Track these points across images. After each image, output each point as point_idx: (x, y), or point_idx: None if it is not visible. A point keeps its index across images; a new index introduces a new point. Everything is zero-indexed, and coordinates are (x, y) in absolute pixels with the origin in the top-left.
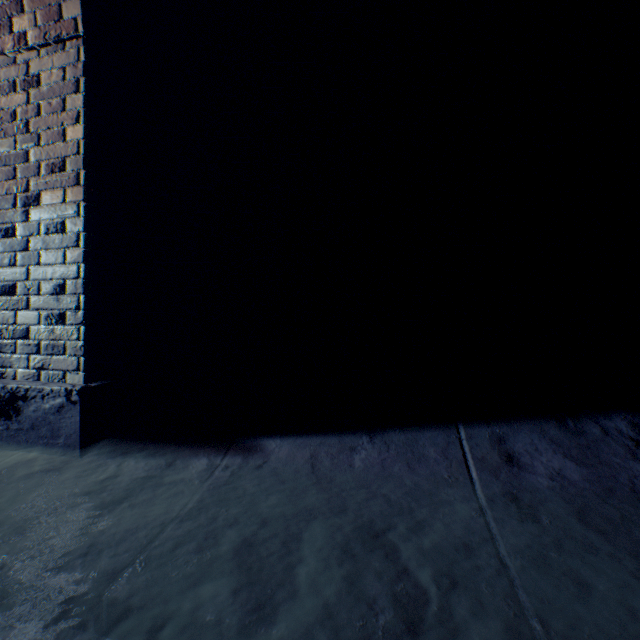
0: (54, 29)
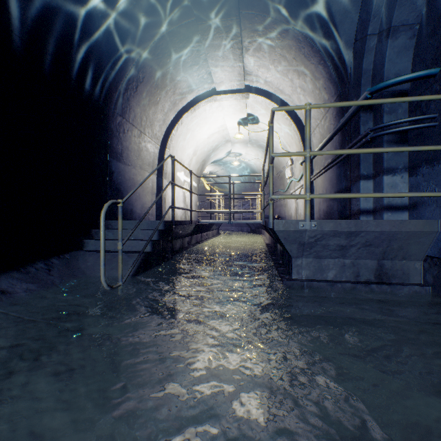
0: None
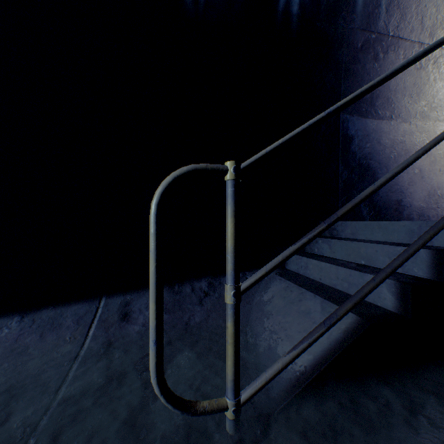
0: None
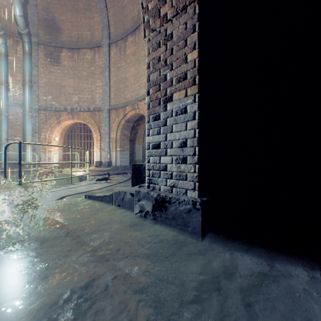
0: (181, 3)
